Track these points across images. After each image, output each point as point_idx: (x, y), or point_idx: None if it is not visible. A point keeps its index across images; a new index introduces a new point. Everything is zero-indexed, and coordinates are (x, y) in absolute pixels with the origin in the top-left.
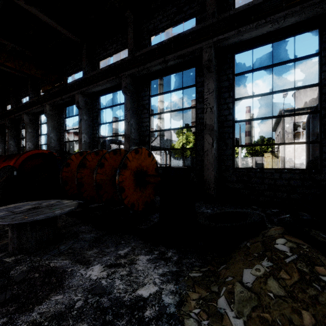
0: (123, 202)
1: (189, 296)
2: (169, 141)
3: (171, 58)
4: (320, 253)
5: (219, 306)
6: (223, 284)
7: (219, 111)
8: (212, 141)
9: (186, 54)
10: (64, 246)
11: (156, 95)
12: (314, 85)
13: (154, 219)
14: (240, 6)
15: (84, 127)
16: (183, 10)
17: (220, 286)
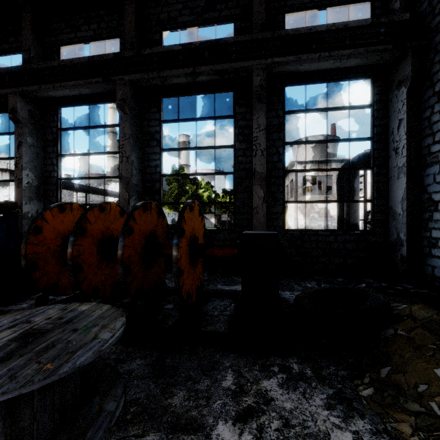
0: (180, 294)
1: (401, 432)
2: None
3: (205, 71)
4: None
5: None
6: (423, 398)
7: (266, 155)
8: (264, 195)
9: (227, 71)
10: (114, 403)
11: (173, 121)
12: (367, 139)
13: (212, 312)
14: (301, 27)
15: (28, 158)
16: (216, 8)
17: (421, 402)
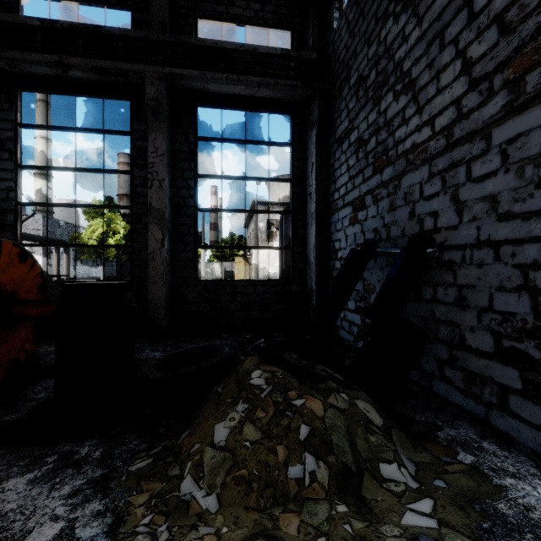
0: None
1: (132, 504)
2: (66, 226)
3: (78, 65)
4: (292, 376)
5: (184, 493)
6: (187, 459)
7: (174, 188)
8: (163, 237)
9: (112, 71)
10: None
11: (37, 127)
12: (287, 180)
13: (37, 394)
14: (206, 38)
15: None
16: None
17: (184, 463)
